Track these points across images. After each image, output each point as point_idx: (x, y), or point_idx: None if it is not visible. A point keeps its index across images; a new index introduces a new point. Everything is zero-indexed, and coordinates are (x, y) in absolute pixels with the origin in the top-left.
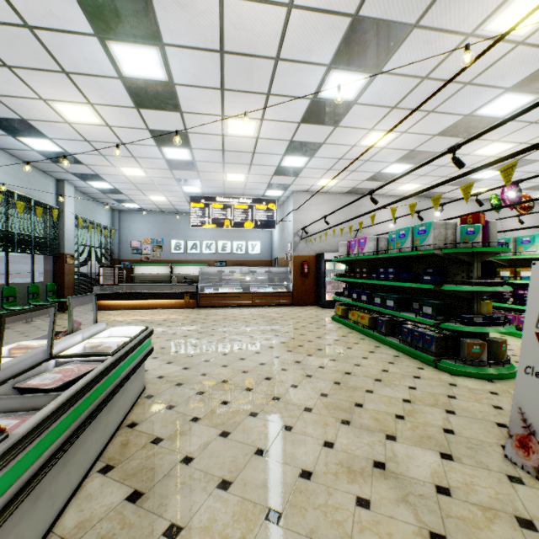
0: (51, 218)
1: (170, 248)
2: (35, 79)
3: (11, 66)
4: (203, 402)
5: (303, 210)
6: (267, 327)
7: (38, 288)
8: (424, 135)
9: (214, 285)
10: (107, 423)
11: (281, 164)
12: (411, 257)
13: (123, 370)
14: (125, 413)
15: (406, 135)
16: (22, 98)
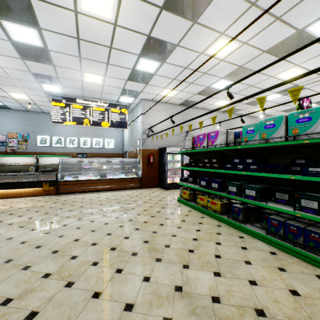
0: None
1: (36, 142)
2: None
3: None
4: None
5: (149, 115)
6: (124, 215)
7: None
8: (257, 49)
9: (74, 173)
10: None
11: (136, 67)
12: (264, 148)
13: None
14: None
15: (245, 47)
16: None
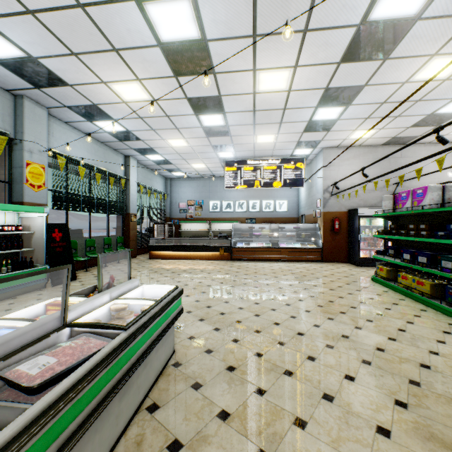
0: (121, 186)
1: (209, 208)
2: (95, 63)
3: (76, 53)
4: (233, 386)
5: (333, 166)
6: (299, 284)
7: (111, 240)
8: None
9: (245, 240)
10: (119, 411)
11: (313, 118)
12: None
13: (141, 344)
14: (148, 387)
15: None
16: (90, 85)
